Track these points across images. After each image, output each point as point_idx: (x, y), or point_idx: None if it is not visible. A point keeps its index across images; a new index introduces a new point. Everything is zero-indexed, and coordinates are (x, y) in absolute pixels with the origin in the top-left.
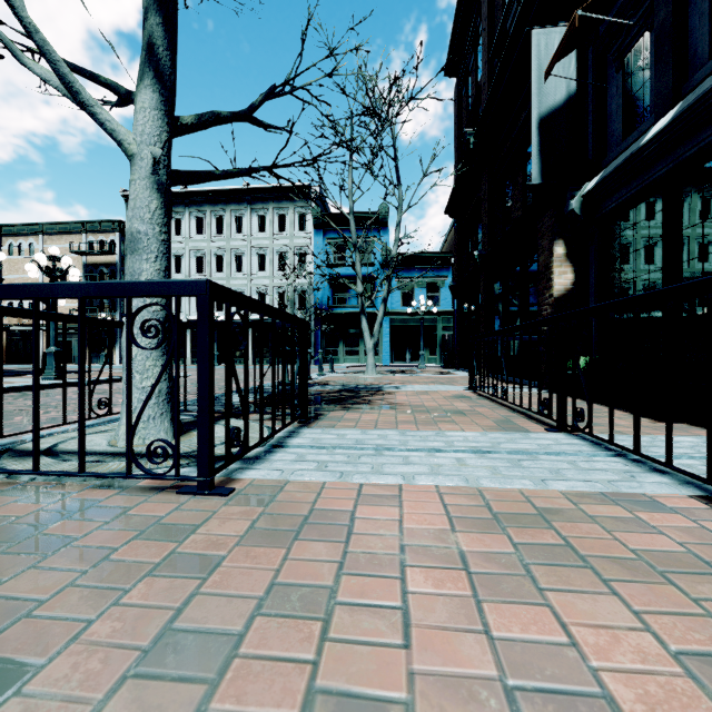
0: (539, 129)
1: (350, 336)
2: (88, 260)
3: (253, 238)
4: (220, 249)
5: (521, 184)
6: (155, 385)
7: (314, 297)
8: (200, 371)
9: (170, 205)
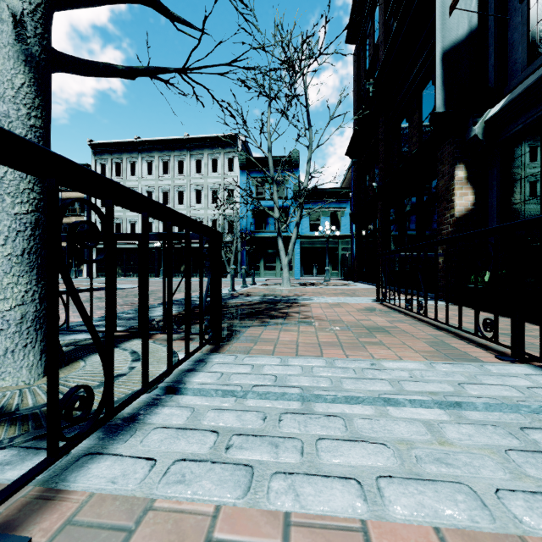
0: (442, 62)
1: (269, 255)
2: (63, 196)
3: (191, 178)
4: (166, 186)
5: (417, 121)
6: None
7: (240, 224)
8: None
9: (47, 85)
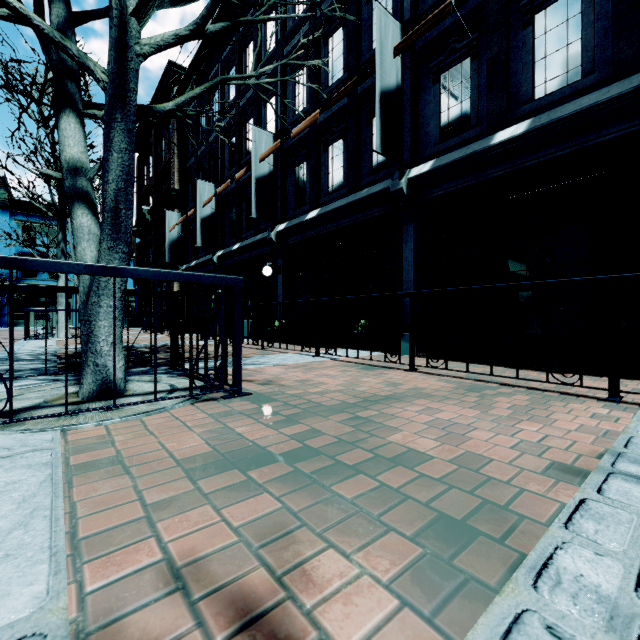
0: (169, 244)
1: (42, 304)
2: None
3: None
4: None
5: None
6: None
7: None
8: None
9: None
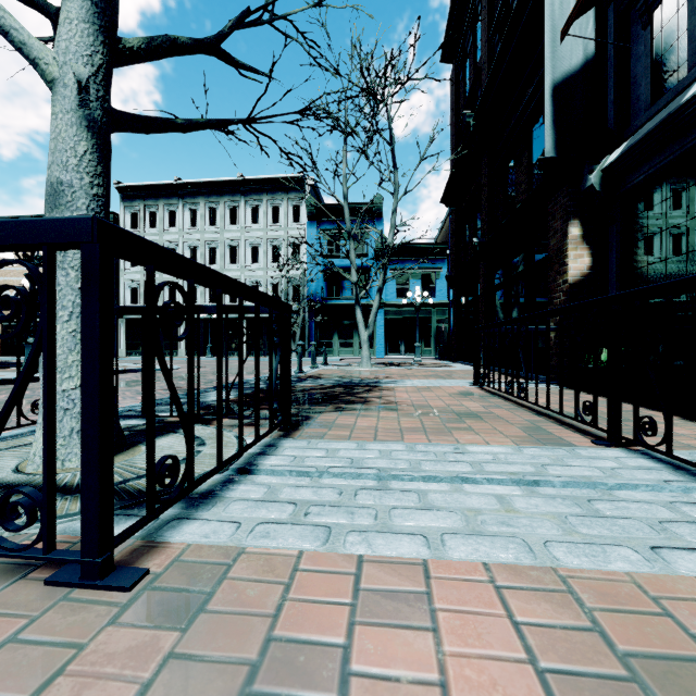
0: (552, 97)
1: (345, 328)
2: None
3: (246, 230)
4: (214, 241)
5: (526, 164)
6: (11, 397)
7: (308, 289)
8: (84, 373)
9: (108, 150)
